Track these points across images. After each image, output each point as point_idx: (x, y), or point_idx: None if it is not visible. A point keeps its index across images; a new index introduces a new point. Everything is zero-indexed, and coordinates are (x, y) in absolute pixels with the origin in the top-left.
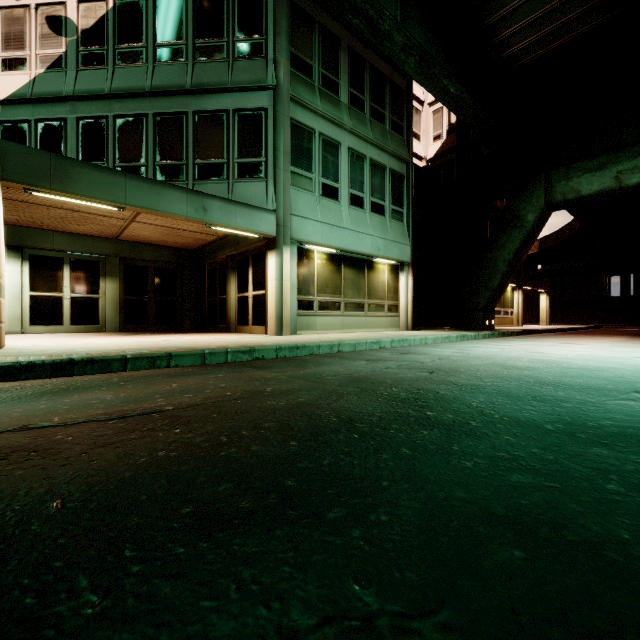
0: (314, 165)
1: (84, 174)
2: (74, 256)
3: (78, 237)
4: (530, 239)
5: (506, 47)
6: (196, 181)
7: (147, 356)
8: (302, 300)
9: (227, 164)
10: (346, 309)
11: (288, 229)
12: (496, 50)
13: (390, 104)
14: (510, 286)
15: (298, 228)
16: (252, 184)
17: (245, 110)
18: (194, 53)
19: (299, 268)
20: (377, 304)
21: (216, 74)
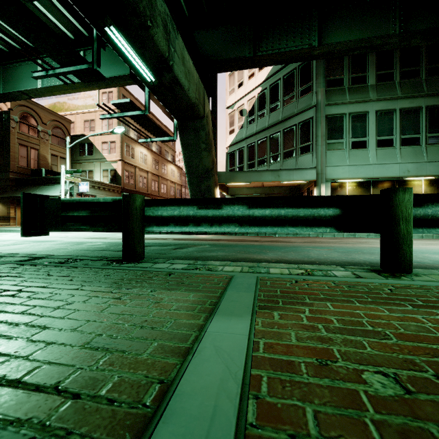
0: (345, 133)
1: (238, 175)
2: (249, 196)
3: (250, 188)
4: None
5: None
6: (284, 160)
7: (241, 232)
8: None
9: (295, 149)
10: None
11: (324, 175)
12: None
13: (427, 57)
14: None
15: (331, 173)
16: (306, 156)
17: (303, 121)
18: (283, 103)
19: (334, 193)
20: None
21: (291, 109)
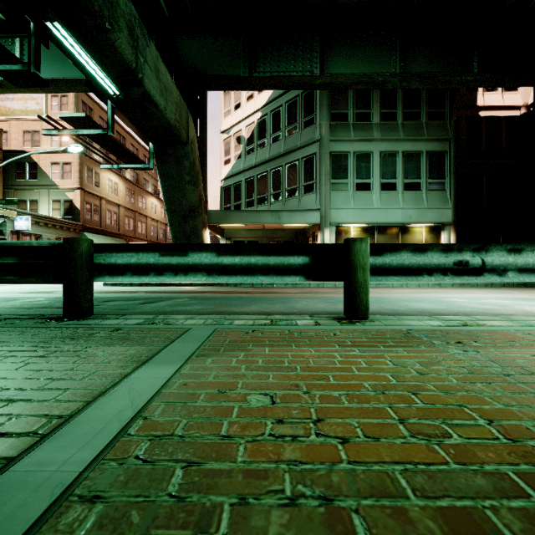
0: (349, 174)
1: (233, 215)
2: (249, 239)
3: (250, 230)
4: None
5: None
6: (286, 199)
7: (234, 283)
8: None
9: (299, 187)
10: None
11: (328, 218)
12: None
13: (427, 101)
14: None
15: (335, 216)
16: (309, 196)
17: (306, 156)
18: (285, 134)
19: (338, 239)
20: None
21: (294, 142)
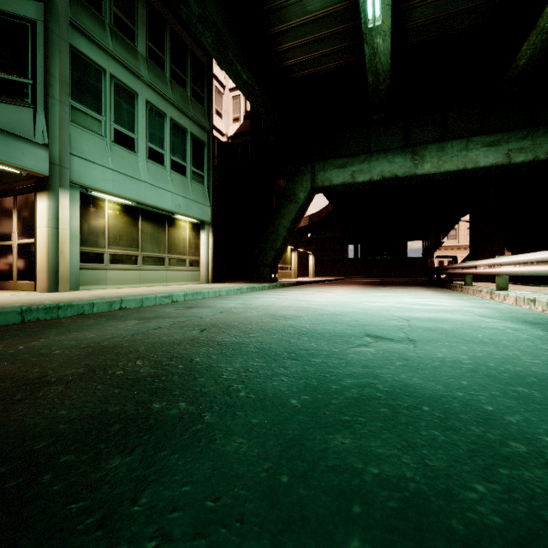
0: (104, 107)
1: None
2: None
3: None
4: (302, 212)
5: (285, 58)
6: None
7: None
8: (88, 252)
9: None
10: (144, 263)
11: (66, 170)
12: (278, 58)
13: (191, 73)
14: (290, 248)
15: (81, 171)
16: (12, 107)
17: (0, 13)
18: None
19: (84, 216)
20: (178, 259)
21: None
